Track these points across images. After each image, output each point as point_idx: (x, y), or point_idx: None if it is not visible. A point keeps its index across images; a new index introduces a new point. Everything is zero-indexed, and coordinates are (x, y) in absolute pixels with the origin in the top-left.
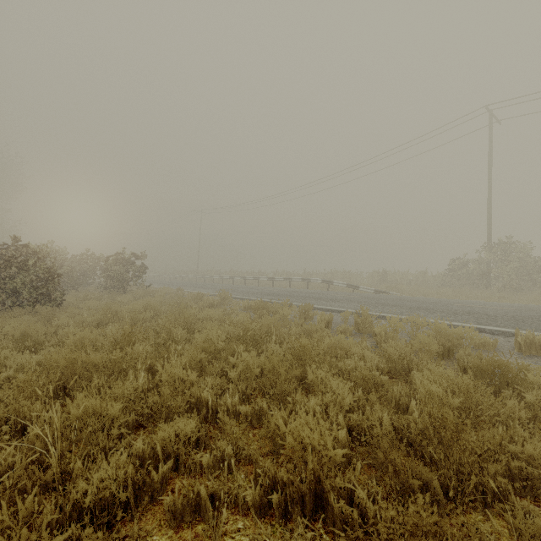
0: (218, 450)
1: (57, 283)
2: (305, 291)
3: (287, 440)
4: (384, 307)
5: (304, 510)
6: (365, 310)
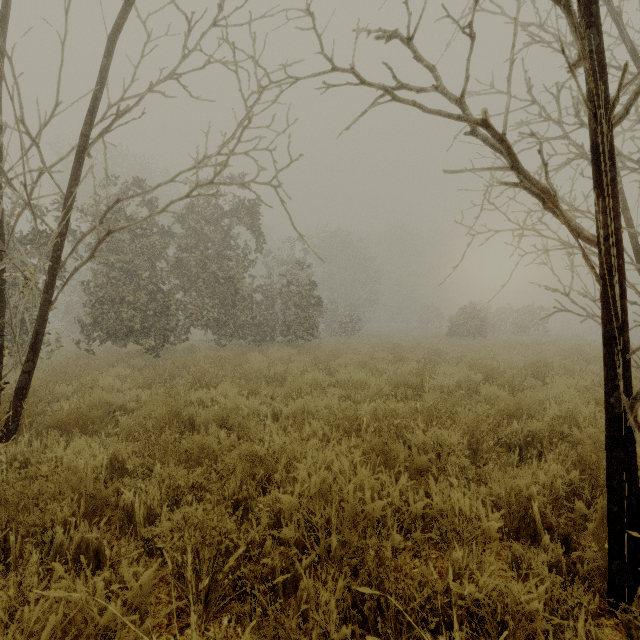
0: None
1: (484, 326)
2: None
3: None
4: None
5: None
6: None
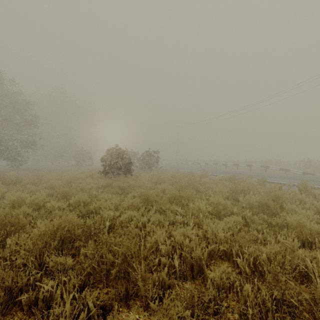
0: (254, 228)
1: (132, 165)
2: (250, 172)
3: (293, 223)
4: (315, 182)
5: (305, 248)
6: (306, 182)
